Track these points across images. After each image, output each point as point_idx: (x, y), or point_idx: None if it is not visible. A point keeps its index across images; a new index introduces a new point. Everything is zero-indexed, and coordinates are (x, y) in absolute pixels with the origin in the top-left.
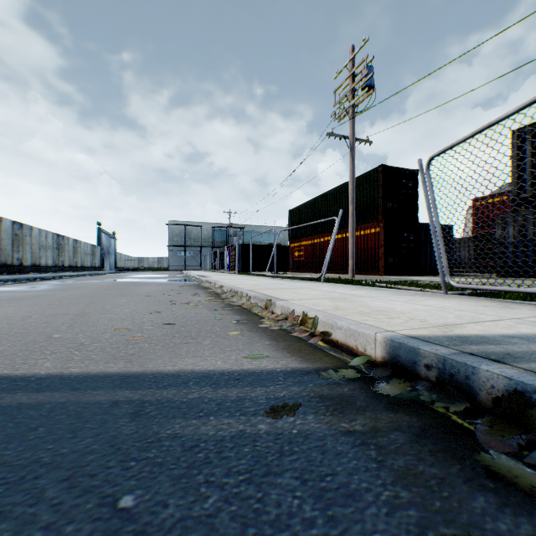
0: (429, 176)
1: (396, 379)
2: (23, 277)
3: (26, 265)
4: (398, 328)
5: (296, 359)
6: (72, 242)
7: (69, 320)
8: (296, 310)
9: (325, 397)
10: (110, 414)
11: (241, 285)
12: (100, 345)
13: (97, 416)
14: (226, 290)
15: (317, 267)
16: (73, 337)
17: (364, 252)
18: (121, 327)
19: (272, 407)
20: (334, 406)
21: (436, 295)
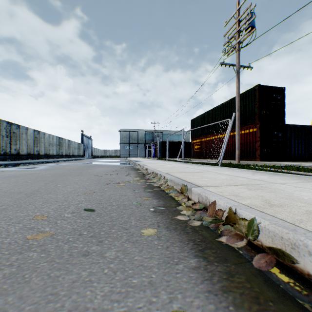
0: None
1: None
2: (35, 161)
3: (41, 154)
4: None
5: None
6: (67, 141)
7: (13, 200)
8: (217, 202)
9: None
10: None
11: (160, 168)
12: None
13: None
14: (150, 171)
15: (210, 155)
16: None
17: (244, 145)
18: (44, 212)
19: None
20: None
21: None
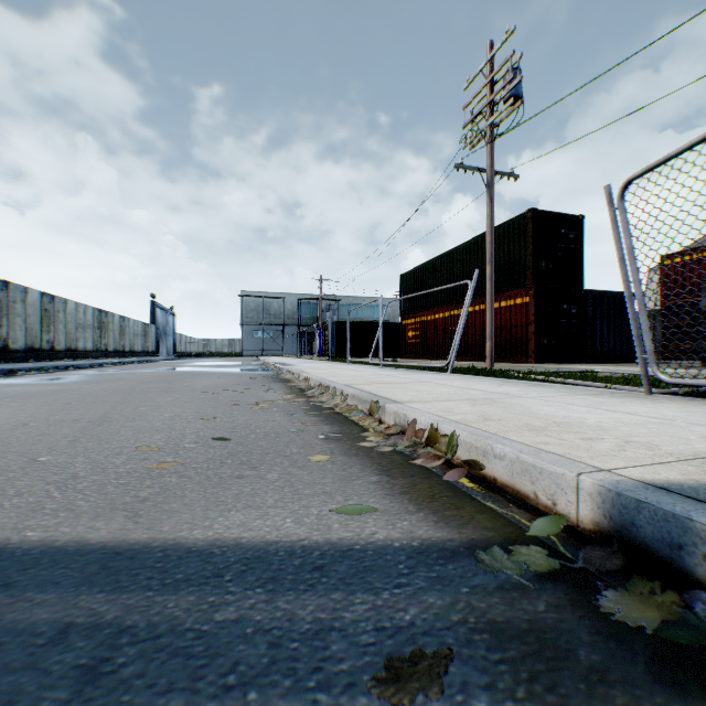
0: (623, 210)
1: (640, 581)
2: (50, 365)
3: (58, 349)
4: (614, 464)
5: (426, 518)
6: (118, 319)
7: (77, 430)
8: (418, 420)
9: (501, 629)
10: (38, 668)
11: (334, 377)
12: (100, 478)
13: (7, 676)
14: (313, 384)
15: (439, 352)
16: (67, 461)
17: (506, 331)
18: (148, 443)
19: (389, 660)
20: (529, 663)
21: (634, 394)
